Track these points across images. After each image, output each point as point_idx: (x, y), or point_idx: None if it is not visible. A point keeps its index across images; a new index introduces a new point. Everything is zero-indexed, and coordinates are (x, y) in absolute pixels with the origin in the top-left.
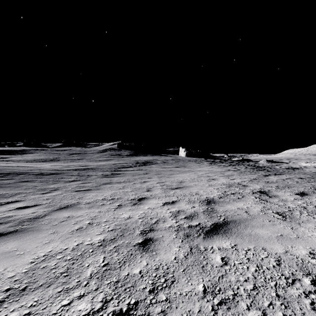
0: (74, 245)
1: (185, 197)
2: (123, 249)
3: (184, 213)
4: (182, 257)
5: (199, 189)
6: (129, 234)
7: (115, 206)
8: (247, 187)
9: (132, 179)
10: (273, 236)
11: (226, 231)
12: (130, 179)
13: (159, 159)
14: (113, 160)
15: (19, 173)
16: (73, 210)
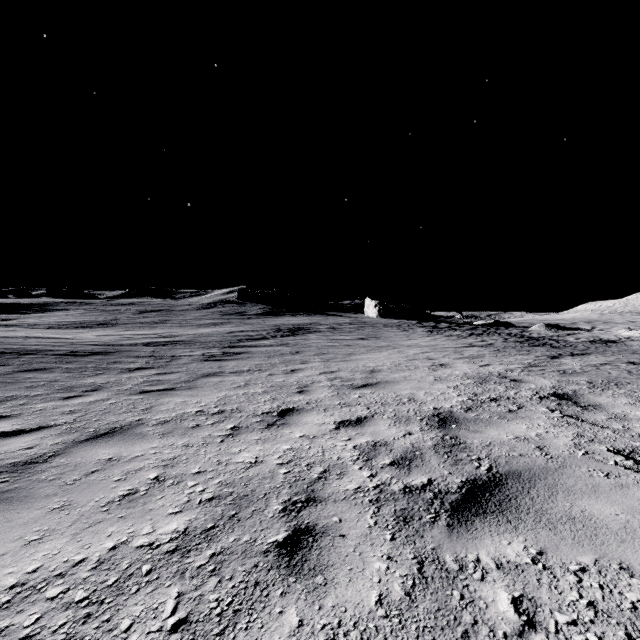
0: (105, 550)
1: (387, 407)
2: (234, 563)
3: (388, 450)
4: (401, 596)
5: (414, 389)
6: (253, 512)
7: (225, 431)
8: (523, 384)
9: (267, 365)
10: (635, 524)
11: (505, 505)
12: (261, 365)
13: (324, 323)
14: (228, 325)
15: (23, 351)
16: (124, 441)
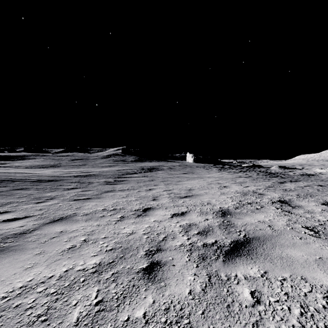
0: (62, 271)
1: (196, 207)
2: (123, 277)
3: (196, 227)
4: (200, 290)
5: (210, 198)
6: (131, 255)
7: (117, 218)
8: (264, 195)
9: (137, 186)
10: (310, 260)
11: (250, 252)
12: (134, 186)
13: (166, 165)
14: (117, 166)
15: (14, 179)
16: (67, 223)
